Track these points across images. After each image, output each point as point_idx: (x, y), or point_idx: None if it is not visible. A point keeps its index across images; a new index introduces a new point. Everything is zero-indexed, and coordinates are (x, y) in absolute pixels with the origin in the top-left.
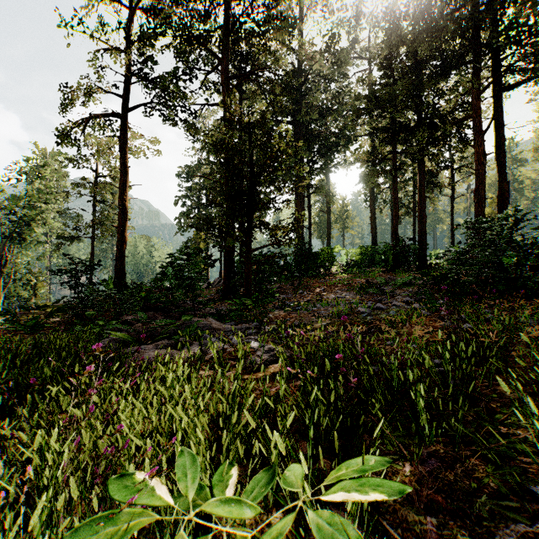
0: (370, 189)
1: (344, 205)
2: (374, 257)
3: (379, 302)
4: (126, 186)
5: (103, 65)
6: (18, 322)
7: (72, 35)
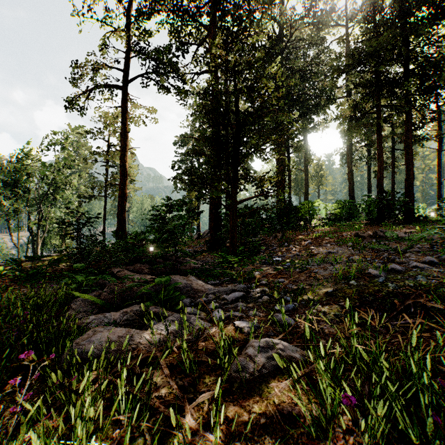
0: (348, 147)
1: (319, 165)
2: (352, 210)
3: (391, 262)
4: (126, 149)
5: (106, 42)
6: (23, 271)
7: (83, 21)
